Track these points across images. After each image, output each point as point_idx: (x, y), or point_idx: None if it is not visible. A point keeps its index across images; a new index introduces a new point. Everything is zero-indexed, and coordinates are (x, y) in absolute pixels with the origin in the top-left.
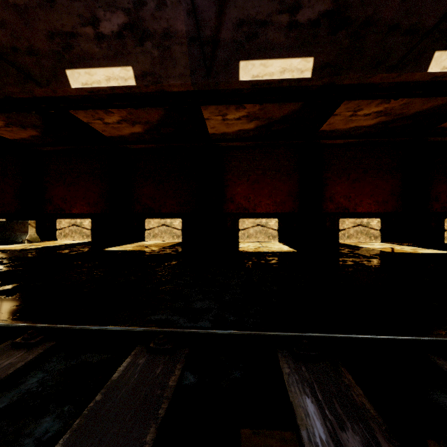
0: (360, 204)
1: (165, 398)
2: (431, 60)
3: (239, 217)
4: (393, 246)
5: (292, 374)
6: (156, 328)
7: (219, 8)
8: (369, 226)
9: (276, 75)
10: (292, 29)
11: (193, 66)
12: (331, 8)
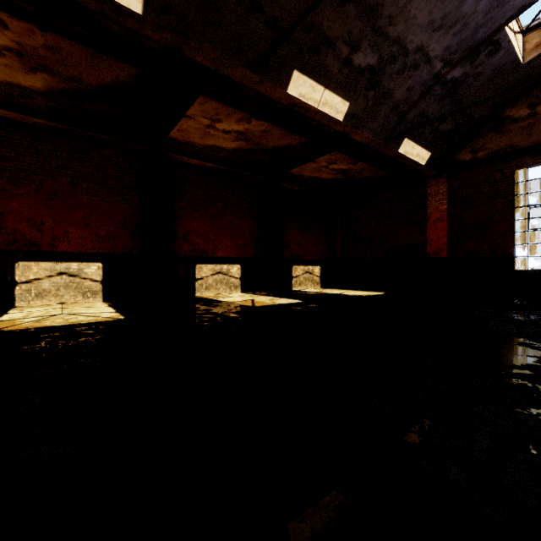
0: (220, 246)
1: None
2: (291, 79)
3: (15, 259)
4: (253, 298)
5: None
6: None
7: None
8: (230, 274)
9: None
10: None
11: None
12: None
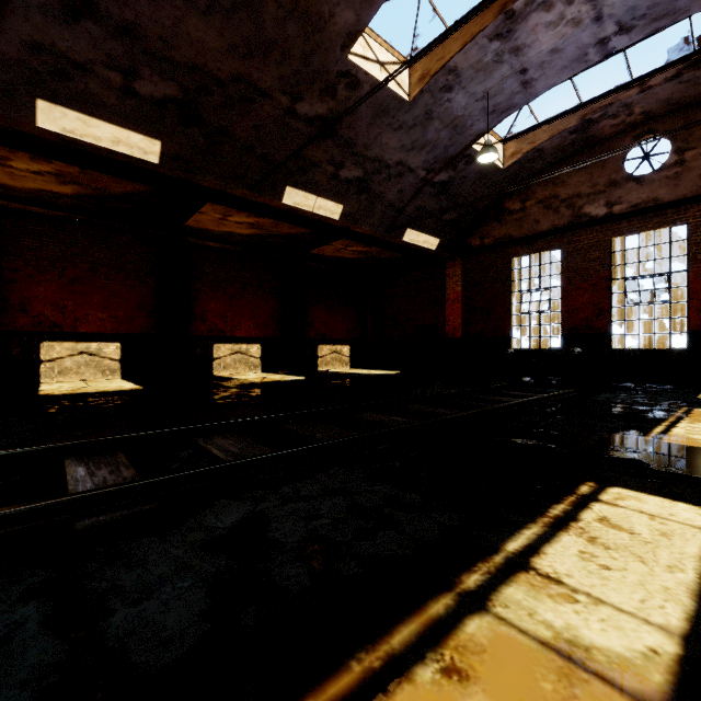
0: (239, 326)
1: None
2: (285, 193)
3: (40, 339)
4: (268, 376)
5: (73, 462)
6: None
7: None
8: (249, 354)
9: (105, 142)
10: (128, 96)
11: None
12: (180, 97)
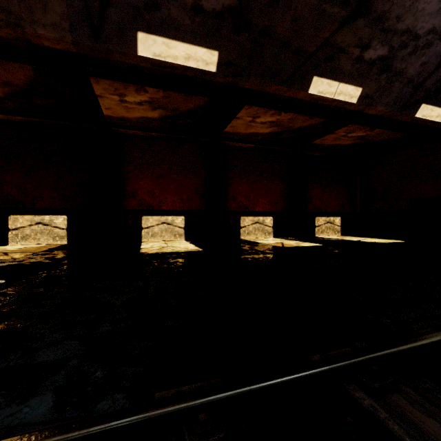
0: (258, 203)
1: None
2: (311, 83)
3: (142, 214)
4: (282, 241)
5: None
6: None
7: None
8: (264, 223)
9: (180, 59)
10: (197, 14)
11: (73, 19)
12: (235, 5)
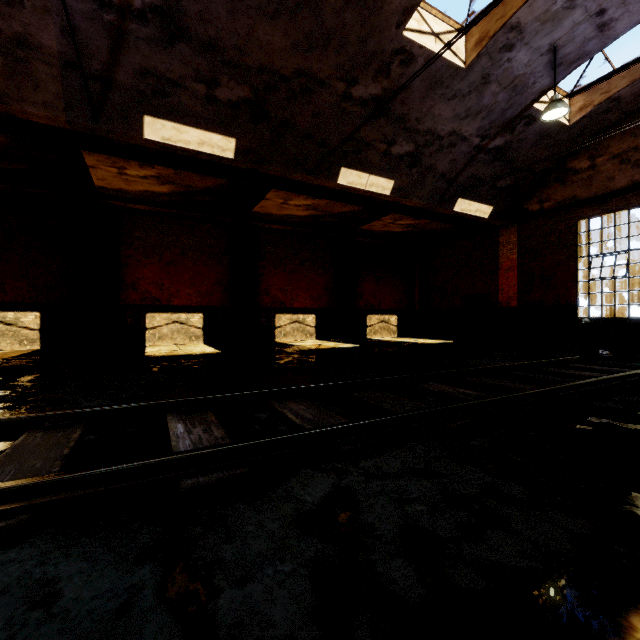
0: (297, 298)
1: (72, 441)
2: (340, 174)
3: (146, 311)
4: (322, 343)
5: (174, 418)
6: (50, 413)
7: (114, 44)
8: (305, 323)
9: (193, 145)
10: (210, 103)
11: (69, 99)
12: (251, 97)
